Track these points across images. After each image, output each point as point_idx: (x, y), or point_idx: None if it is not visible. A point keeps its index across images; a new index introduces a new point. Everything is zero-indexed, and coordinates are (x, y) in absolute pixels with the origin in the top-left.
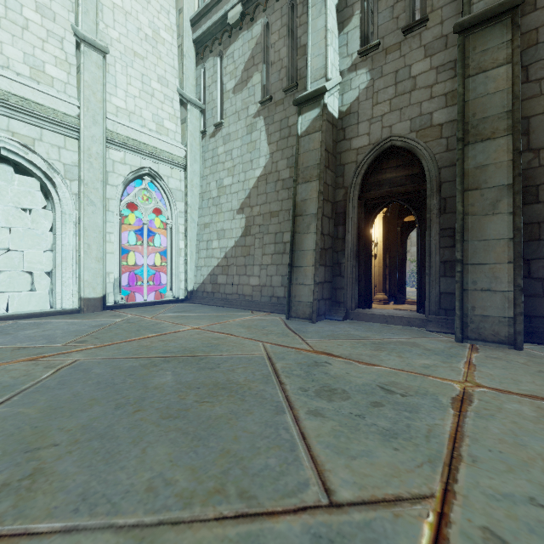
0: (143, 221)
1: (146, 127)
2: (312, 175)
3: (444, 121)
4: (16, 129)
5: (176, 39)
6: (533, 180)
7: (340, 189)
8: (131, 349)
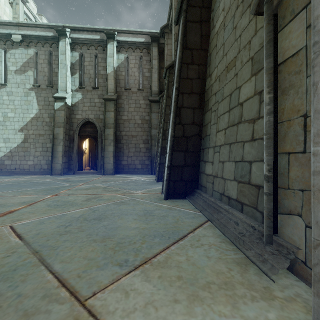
0: None
1: None
2: (61, 125)
3: (102, 118)
4: None
5: None
6: (120, 138)
7: (71, 131)
8: None
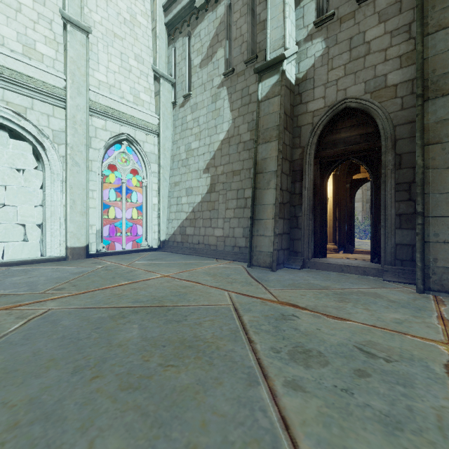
0: (122, 180)
1: (124, 98)
2: (271, 136)
3: (398, 81)
4: (10, 99)
5: (150, 23)
6: None
7: (297, 149)
8: (103, 298)
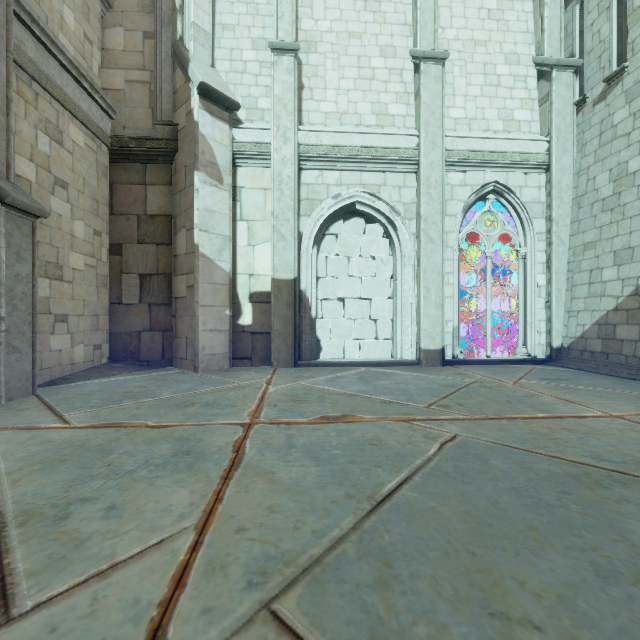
0: (485, 254)
1: (490, 130)
2: None
3: None
4: (366, 181)
5: None
6: None
7: None
8: (523, 435)
